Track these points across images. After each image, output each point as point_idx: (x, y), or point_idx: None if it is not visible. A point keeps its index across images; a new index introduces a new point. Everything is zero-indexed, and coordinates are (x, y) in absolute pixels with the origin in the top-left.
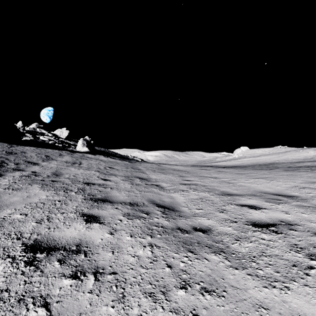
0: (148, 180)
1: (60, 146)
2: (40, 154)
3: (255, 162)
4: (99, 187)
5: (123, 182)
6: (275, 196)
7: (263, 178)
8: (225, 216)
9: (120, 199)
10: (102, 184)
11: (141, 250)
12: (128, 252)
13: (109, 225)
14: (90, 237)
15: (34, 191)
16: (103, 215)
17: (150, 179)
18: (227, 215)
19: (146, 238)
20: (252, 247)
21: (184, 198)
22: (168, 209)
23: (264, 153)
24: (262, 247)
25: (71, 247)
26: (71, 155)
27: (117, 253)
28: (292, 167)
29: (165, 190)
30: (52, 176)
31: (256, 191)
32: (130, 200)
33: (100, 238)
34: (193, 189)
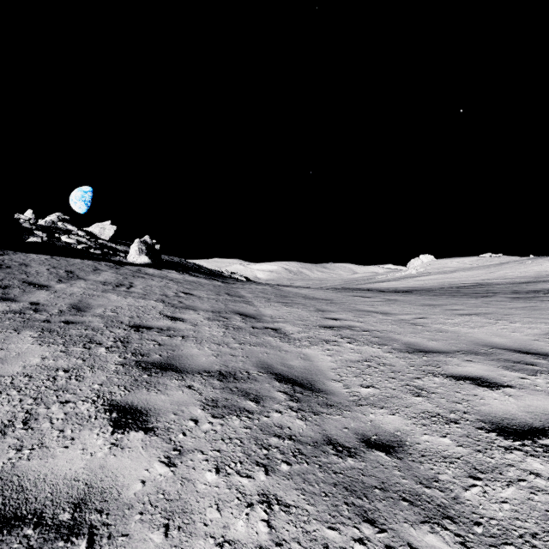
0: (257, 320)
1: (98, 253)
2: (56, 269)
3: (448, 283)
4: (159, 335)
5: (208, 324)
6: (519, 356)
7: (480, 316)
8: (428, 405)
9: (200, 362)
10: (167, 329)
11: (241, 520)
12: (206, 526)
13: (168, 436)
14: (114, 477)
15: (20, 347)
16: (158, 405)
17: (261, 316)
18: (431, 401)
19: (254, 477)
20: (518, 502)
21: (333, 358)
22: (300, 386)
23: (463, 266)
24: (544, 500)
25: (59, 513)
26: (116, 270)
27: (178, 531)
28: (521, 292)
29: (292, 341)
30: (68, 312)
31: (476, 343)
32: (221, 366)
33: (140, 478)
34: (347, 338)
